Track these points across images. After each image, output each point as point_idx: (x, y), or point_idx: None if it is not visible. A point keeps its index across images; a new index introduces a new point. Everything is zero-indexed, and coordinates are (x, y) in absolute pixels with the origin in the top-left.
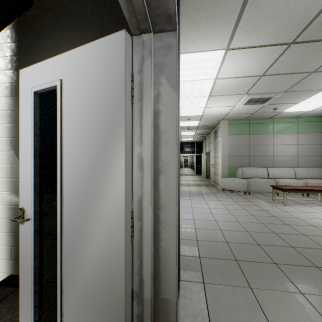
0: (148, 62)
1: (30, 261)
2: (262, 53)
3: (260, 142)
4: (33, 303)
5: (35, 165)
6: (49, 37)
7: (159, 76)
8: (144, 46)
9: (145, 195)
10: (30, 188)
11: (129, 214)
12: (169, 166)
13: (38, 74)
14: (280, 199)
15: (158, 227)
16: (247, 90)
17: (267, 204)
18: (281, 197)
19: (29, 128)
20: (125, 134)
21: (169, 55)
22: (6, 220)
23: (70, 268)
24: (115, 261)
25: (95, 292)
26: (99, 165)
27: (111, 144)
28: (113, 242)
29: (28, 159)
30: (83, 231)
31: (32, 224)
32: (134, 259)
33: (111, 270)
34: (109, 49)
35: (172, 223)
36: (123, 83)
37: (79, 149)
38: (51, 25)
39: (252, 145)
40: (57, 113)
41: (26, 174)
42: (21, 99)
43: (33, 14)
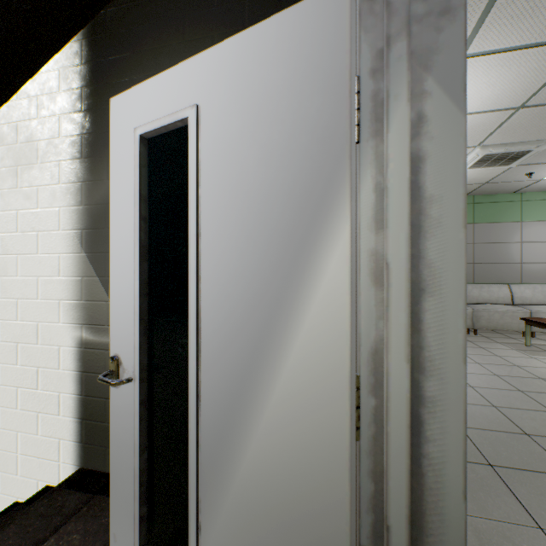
0: (399, 47)
1: (131, 458)
2: (531, 60)
3: (496, 238)
4: (138, 540)
5: (142, 275)
6: (144, 49)
7: (422, 78)
8: (391, 12)
9: (393, 341)
10: (131, 320)
11: (354, 380)
12: (447, 277)
13: (148, 102)
14: (542, 344)
15: (419, 411)
16: (483, 139)
17: (517, 353)
18: (541, 340)
19: (130, 205)
20: (350, 205)
21: (445, 29)
22: (73, 373)
23: (215, 483)
24: (326, 481)
25: (274, 540)
26: (284, 275)
27: (314, 230)
28: (319, 439)
29: (128, 264)
30: (246, 411)
31: (136, 388)
32: (360, 477)
33: (316, 500)
34: (309, 26)
35: (454, 405)
36: (344, 96)
37: (236, 243)
38: (149, 28)
39: (480, 243)
40: (184, 175)
41: (124, 294)
42: (114, 153)
43: (118, 11)
